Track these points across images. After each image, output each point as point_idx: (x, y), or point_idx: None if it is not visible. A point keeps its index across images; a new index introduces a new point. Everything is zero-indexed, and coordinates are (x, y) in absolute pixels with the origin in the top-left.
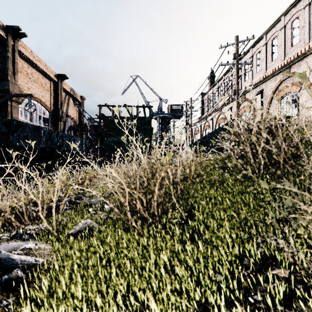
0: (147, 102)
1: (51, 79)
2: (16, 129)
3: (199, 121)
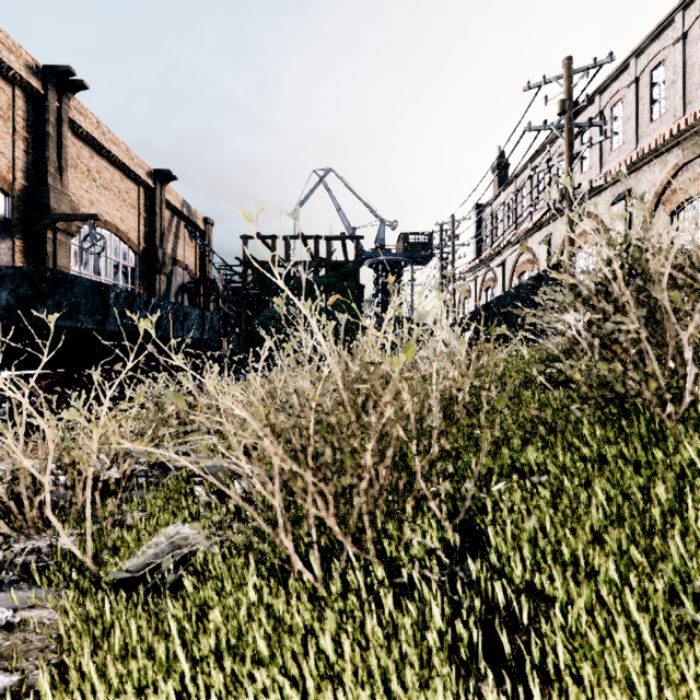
0: (351, 228)
1: (140, 182)
2: (52, 291)
3: (472, 270)
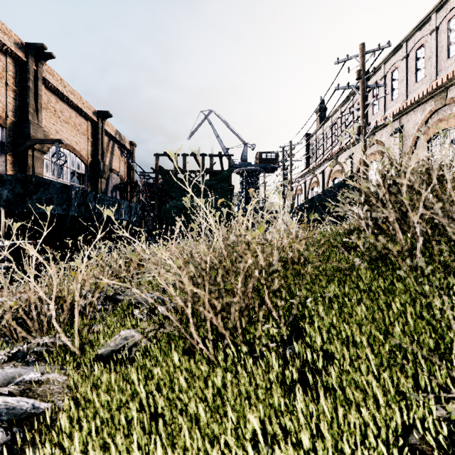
0: (225, 148)
1: (88, 118)
2: (36, 190)
3: (303, 176)
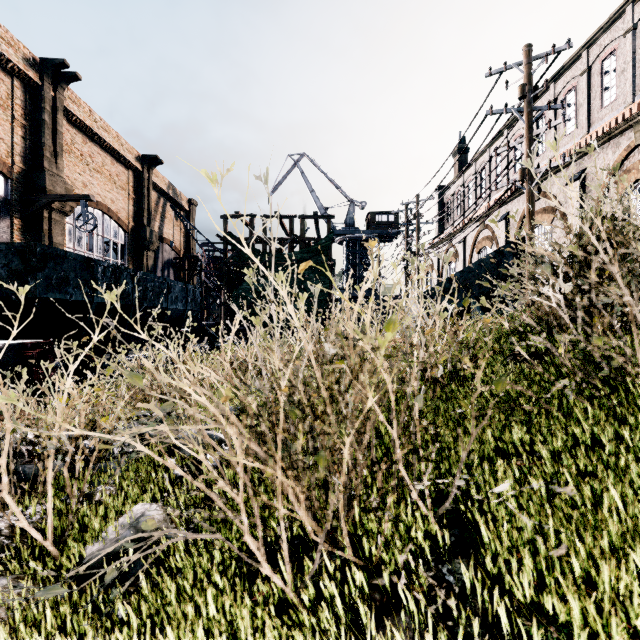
0: (323, 208)
1: (129, 166)
2: (42, 265)
3: (434, 246)
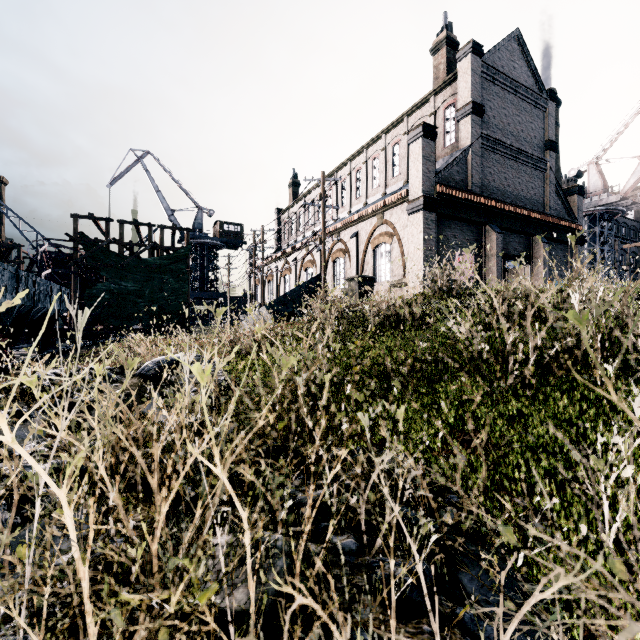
0: (170, 209)
1: None
2: None
3: (274, 260)
